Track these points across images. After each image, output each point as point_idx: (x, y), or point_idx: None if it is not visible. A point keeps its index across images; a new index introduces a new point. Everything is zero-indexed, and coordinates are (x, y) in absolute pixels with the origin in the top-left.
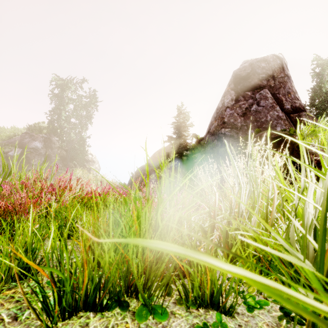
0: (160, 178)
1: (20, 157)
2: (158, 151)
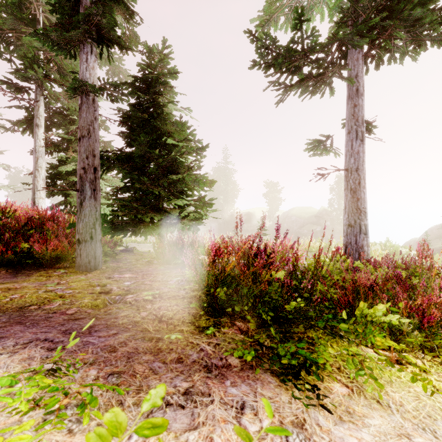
0: (433, 252)
1: (320, 231)
2: (430, 229)
